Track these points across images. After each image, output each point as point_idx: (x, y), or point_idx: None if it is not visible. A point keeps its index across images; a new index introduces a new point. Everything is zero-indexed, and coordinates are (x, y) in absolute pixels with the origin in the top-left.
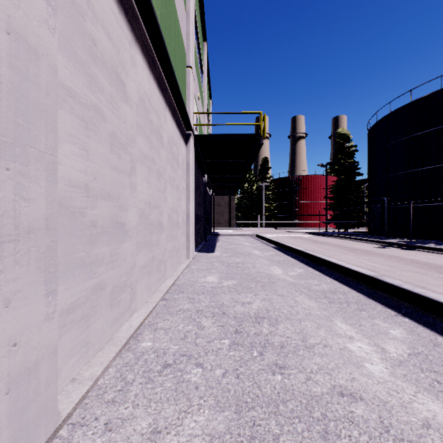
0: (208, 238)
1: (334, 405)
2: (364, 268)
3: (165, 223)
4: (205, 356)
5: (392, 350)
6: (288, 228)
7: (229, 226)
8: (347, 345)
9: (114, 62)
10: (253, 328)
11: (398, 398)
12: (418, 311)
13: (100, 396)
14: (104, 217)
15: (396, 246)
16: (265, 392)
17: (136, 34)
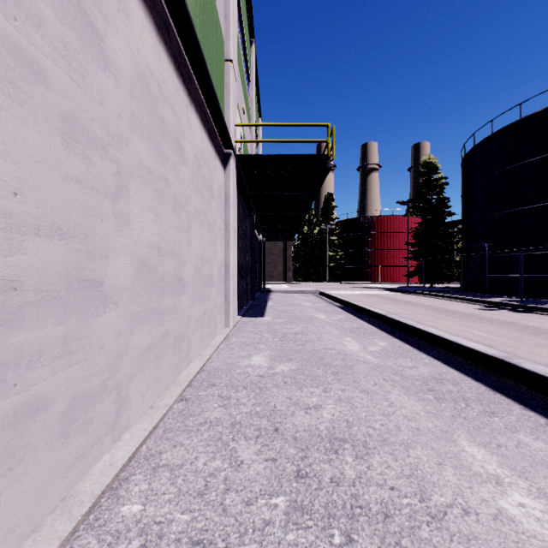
0: (257, 296)
1: None
2: (474, 340)
3: (189, 279)
4: (239, 547)
5: None
6: (359, 283)
7: (284, 280)
8: (501, 504)
9: None
10: (328, 465)
11: None
12: None
13: None
14: (46, 271)
15: (506, 308)
16: None
17: None
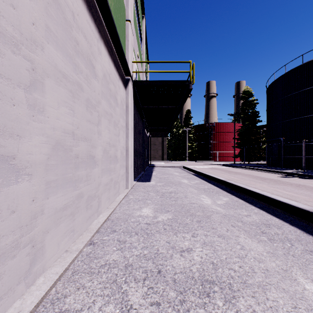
0: (146, 169)
1: None
2: (284, 197)
3: (99, 157)
4: None
5: None
6: (205, 161)
7: (162, 160)
8: None
9: None
10: (203, 311)
11: None
12: None
13: None
14: None
15: (297, 176)
16: None
17: None
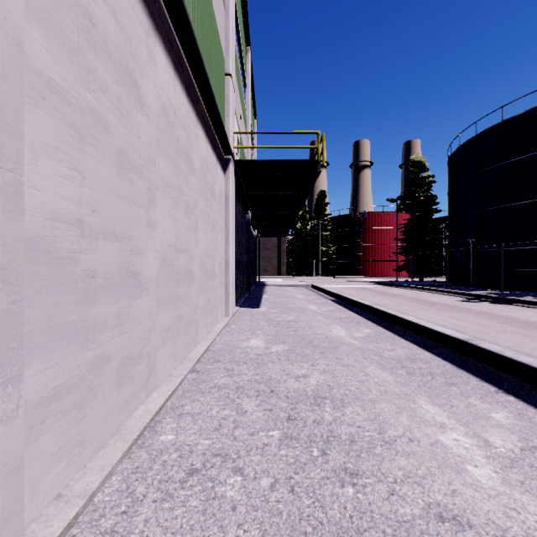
0: (252, 289)
1: (433, 536)
2: (449, 328)
3: (197, 272)
4: (247, 457)
5: (499, 443)
6: (351, 277)
7: (278, 274)
8: (440, 438)
9: (123, 54)
10: (312, 413)
11: (520, 522)
12: (526, 387)
13: (95, 522)
14: (108, 265)
15: (486, 300)
16: (332, 515)
17: (155, 22)
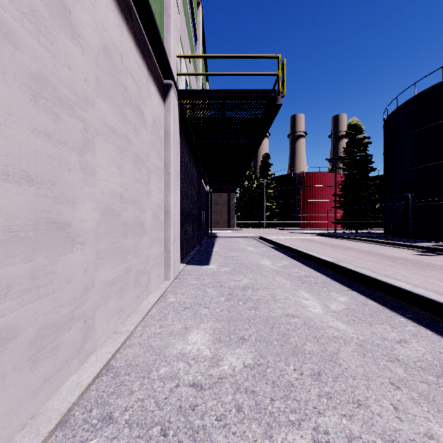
0: (204, 241)
1: None
2: None
3: (89, 226)
4: None
5: None
6: (292, 229)
7: (228, 226)
8: None
9: None
10: None
11: None
12: None
13: None
14: None
15: (442, 253)
16: None
17: None
